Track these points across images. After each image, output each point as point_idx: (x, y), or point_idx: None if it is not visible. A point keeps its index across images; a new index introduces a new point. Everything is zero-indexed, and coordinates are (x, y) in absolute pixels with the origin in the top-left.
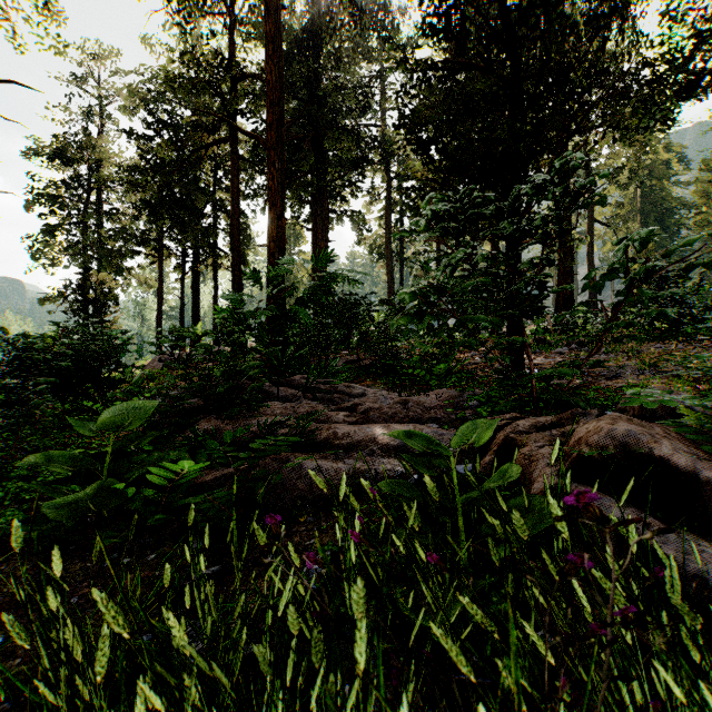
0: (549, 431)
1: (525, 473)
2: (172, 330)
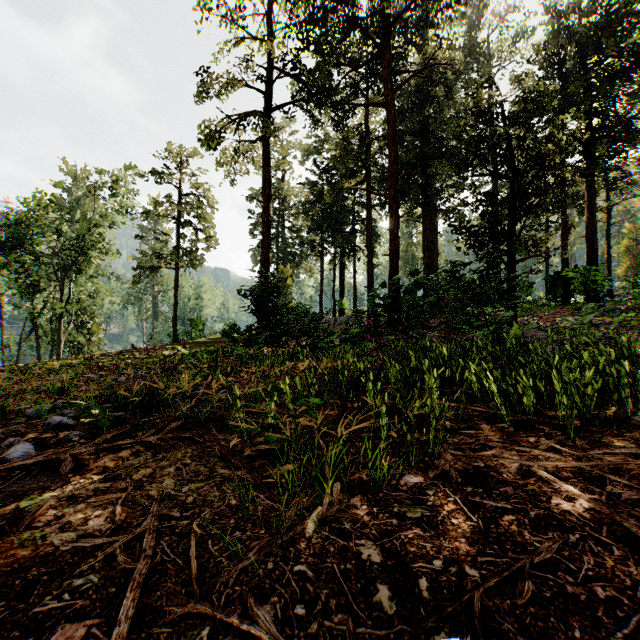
0: None
1: None
2: (357, 310)
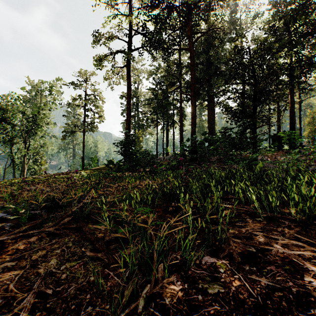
0: None
1: None
2: (175, 153)
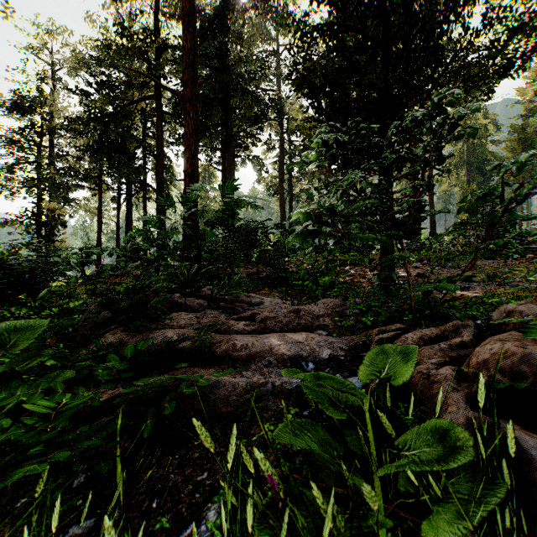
0: (437, 344)
1: (426, 394)
2: (82, 248)
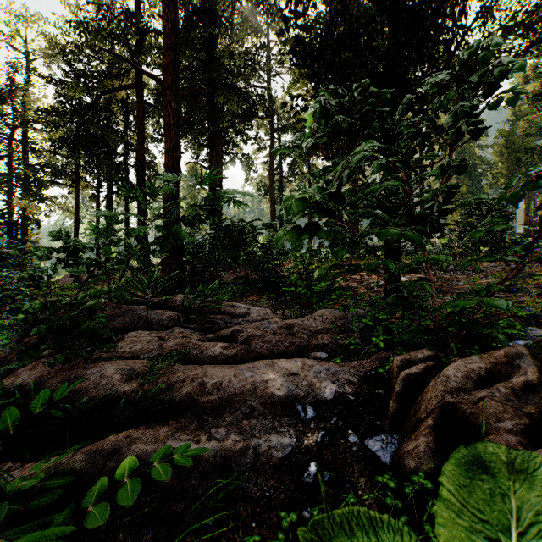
0: (495, 388)
1: None
2: None
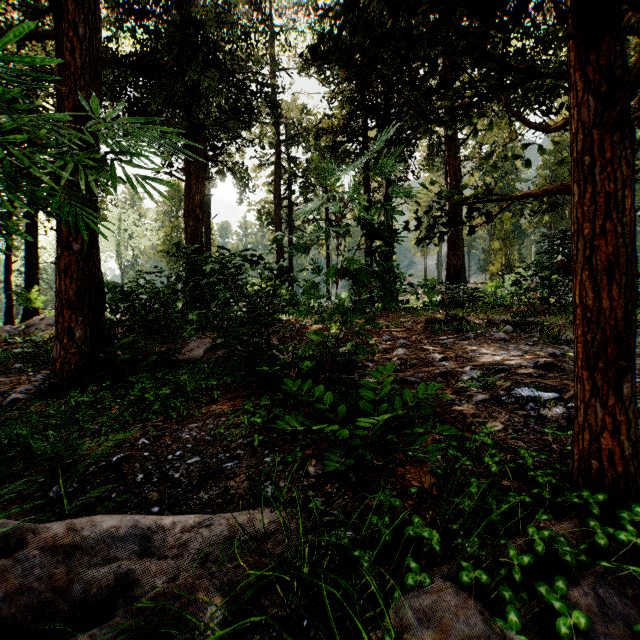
0: None
1: None
2: None
